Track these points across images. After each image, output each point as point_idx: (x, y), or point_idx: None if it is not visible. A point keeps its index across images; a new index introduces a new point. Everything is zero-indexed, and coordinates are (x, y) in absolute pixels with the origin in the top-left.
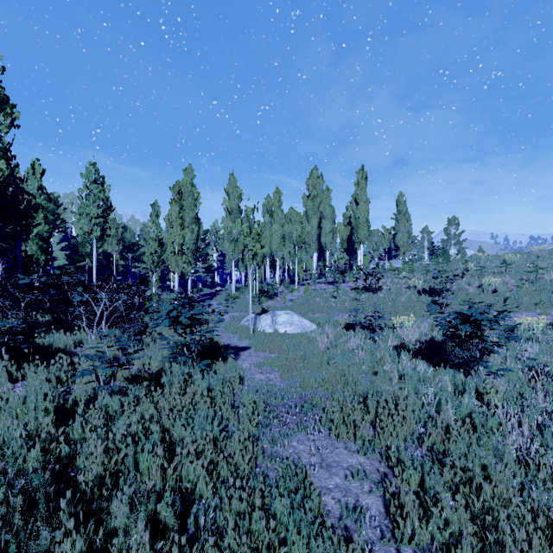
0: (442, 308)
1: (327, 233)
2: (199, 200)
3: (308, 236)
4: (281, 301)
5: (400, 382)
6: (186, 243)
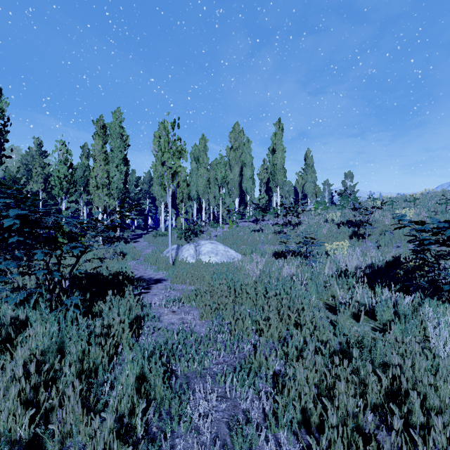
0: (364, 238)
1: (247, 179)
2: (127, 142)
3: (231, 183)
4: (206, 237)
5: (367, 319)
6: (114, 182)
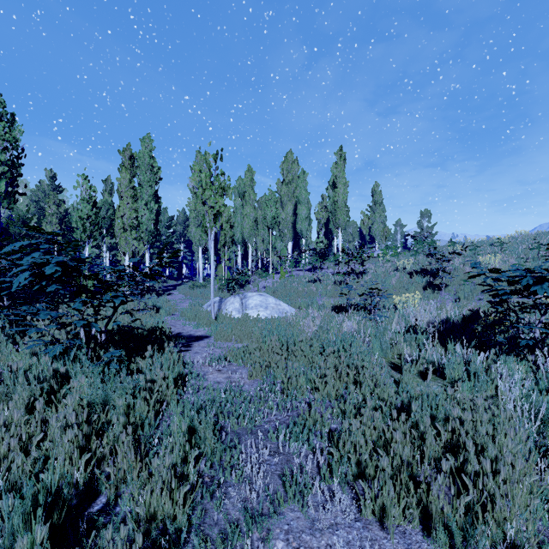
0: (440, 290)
1: (303, 219)
2: (159, 174)
3: (283, 223)
4: (253, 288)
5: (436, 378)
6: (143, 223)
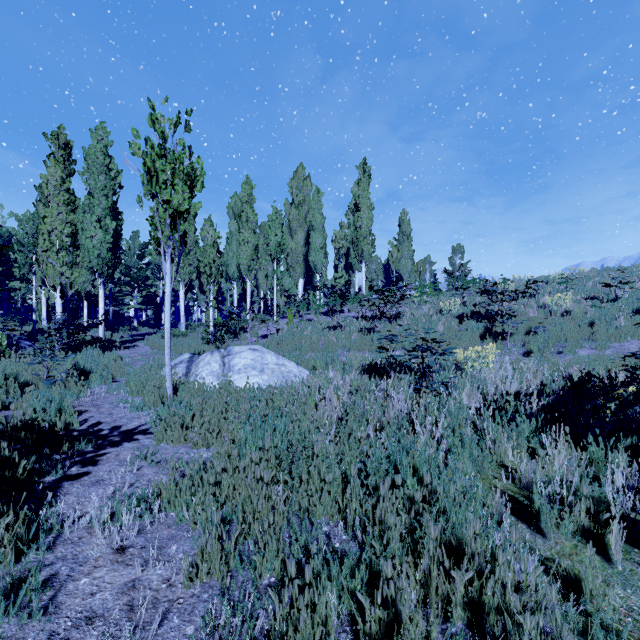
0: (503, 339)
1: (317, 250)
2: (118, 180)
3: (292, 255)
4: (251, 338)
5: (622, 546)
6: (94, 247)
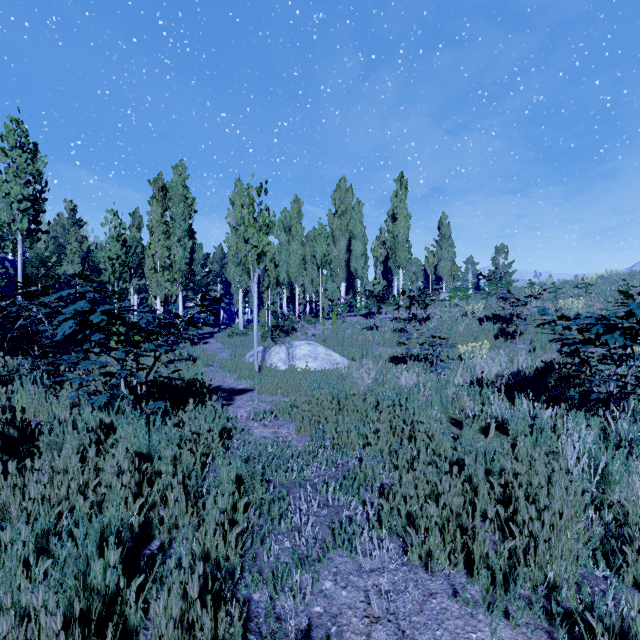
0: (514, 338)
1: (358, 257)
2: (193, 207)
3: (335, 261)
4: (301, 336)
5: (499, 434)
6: (176, 262)
